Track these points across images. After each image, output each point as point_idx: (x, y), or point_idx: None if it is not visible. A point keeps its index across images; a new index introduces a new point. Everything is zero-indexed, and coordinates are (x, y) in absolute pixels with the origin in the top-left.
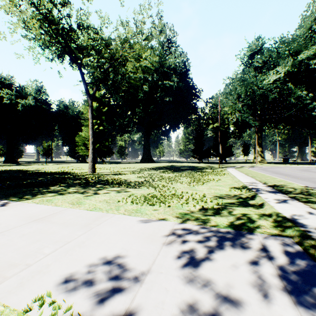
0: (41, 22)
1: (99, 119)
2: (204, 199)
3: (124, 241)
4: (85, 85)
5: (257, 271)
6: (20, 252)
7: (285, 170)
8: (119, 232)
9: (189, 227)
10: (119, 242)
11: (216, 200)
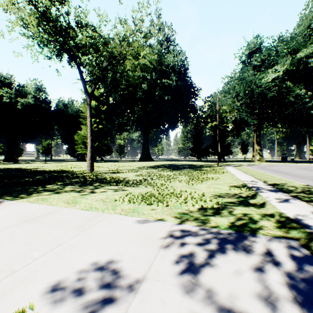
0: (40, 20)
1: (99, 118)
2: (203, 198)
3: (118, 244)
4: (83, 83)
5: (263, 278)
6: (7, 255)
7: (284, 168)
8: (114, 233)
9: (188, 228)
10: (114, 245)
11: (216, 199)
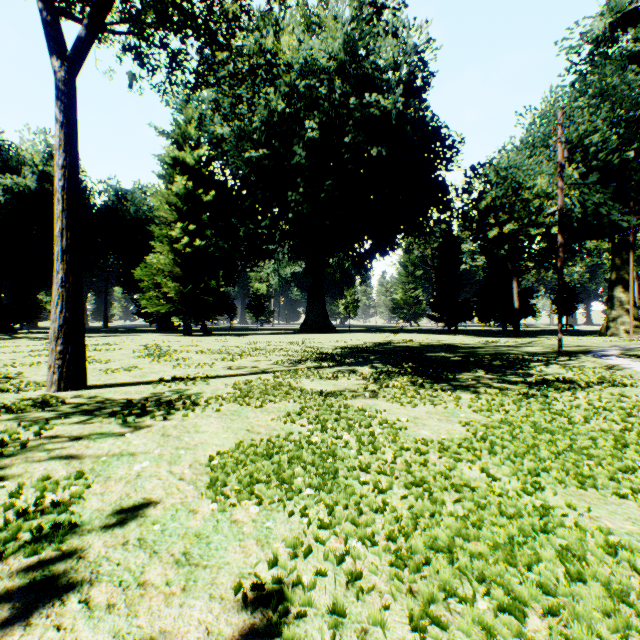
0: None
1: (196, 222)
2: None
3: None
4: (42, 8)
5: None
6: None
7: None
8: None
9: None
10: None
11: None
